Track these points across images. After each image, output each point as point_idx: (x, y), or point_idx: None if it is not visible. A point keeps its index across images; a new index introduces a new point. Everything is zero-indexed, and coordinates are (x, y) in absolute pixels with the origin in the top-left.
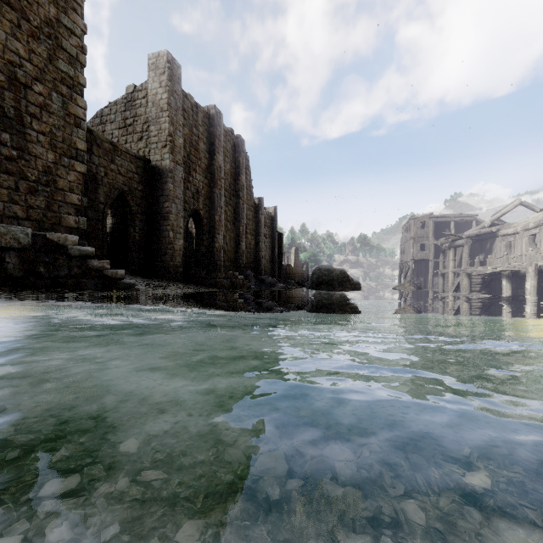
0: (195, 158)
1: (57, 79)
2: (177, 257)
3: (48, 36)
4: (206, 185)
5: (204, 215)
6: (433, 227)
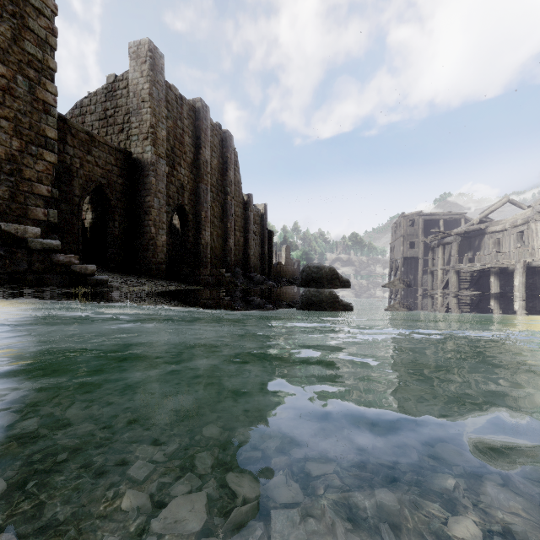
0: (180, 151)
1: (23, 61)
2: (160, 253)
3: (13, 15)
4: (192, 180)
5: (189, 210)
6: (422, 225)
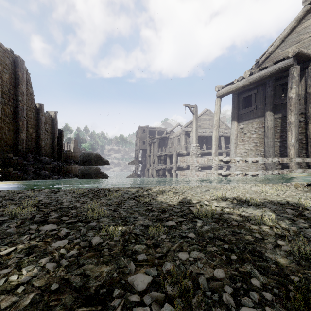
0: None
1: None
2: None
3: None
4: None
5: None
6: (148, 133)
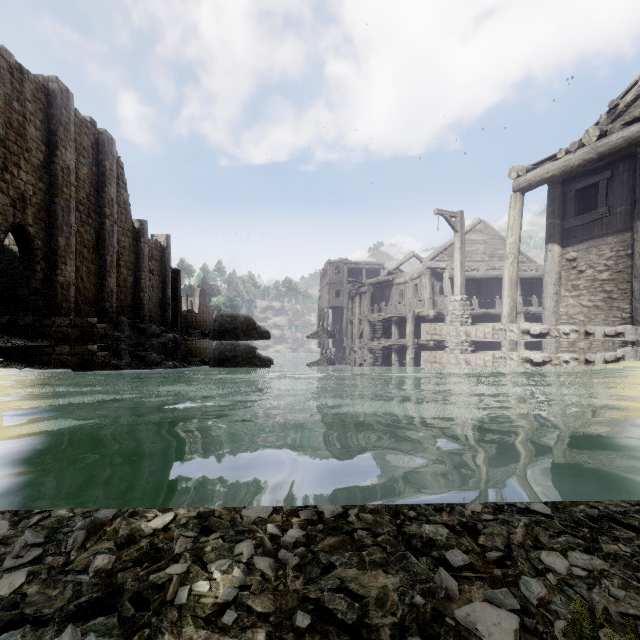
0: (18, 147)
1: None
2: None
3: None
4: (41, 190)
5: (36, 233)
6: (347, 274)
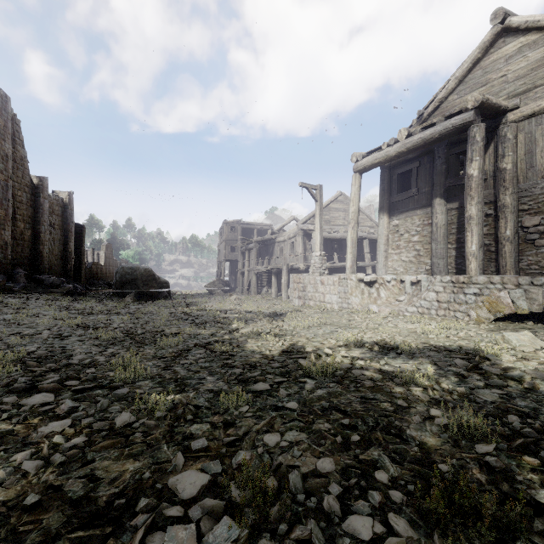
0: None
1: None
2: None
3: None
4: None
5: None
6: (241, 232)
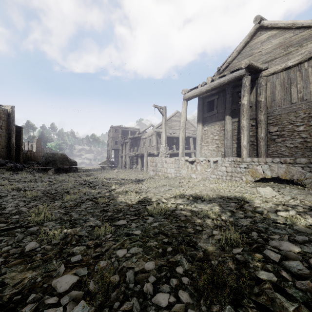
0: None
1: None
2: None
3: None
4: None
5: None
6: (121, 133)
